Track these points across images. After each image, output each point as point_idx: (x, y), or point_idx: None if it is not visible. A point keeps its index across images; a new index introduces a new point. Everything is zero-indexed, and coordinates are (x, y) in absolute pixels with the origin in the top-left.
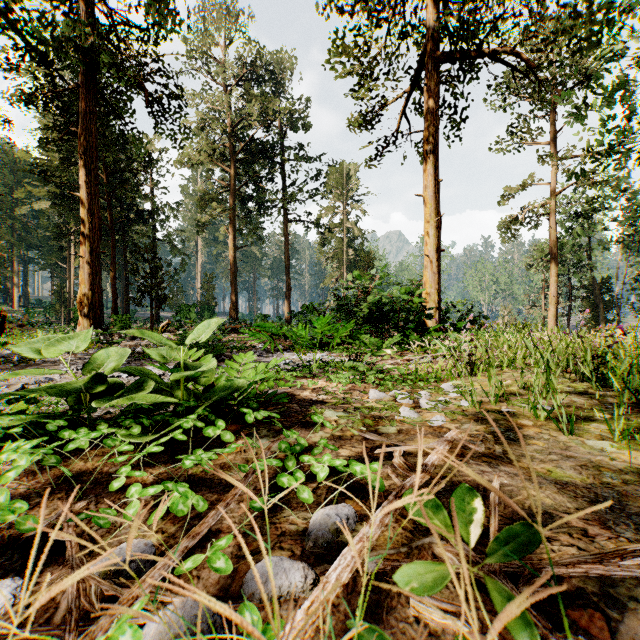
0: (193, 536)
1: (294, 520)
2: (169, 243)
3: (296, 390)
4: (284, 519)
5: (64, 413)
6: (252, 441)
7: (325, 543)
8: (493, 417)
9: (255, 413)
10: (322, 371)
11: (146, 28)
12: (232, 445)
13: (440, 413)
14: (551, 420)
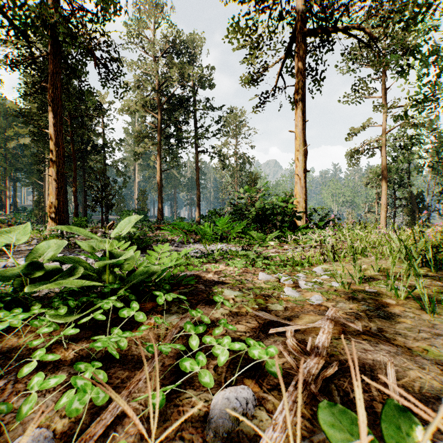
0: (85, 440)
1: (196, 402)
2: (115, 167)
3: (202, 273)
4: (187, 401)
5: (9, 294)
6: (162, 320)
7: (225, 432)
8: (361, 296)
9: (166, 295)
10: (222, 258)
11: (97, 13)
12: (142, 327)
13: (317, 293)
14: (409, 299)
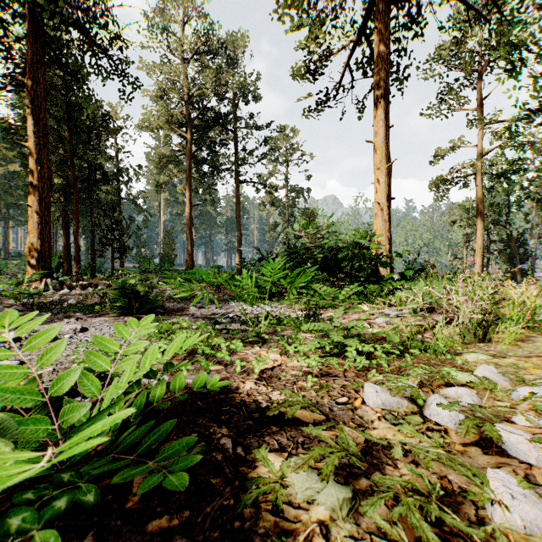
0: None
1: None
2: (132, 201)
3: (234, 375)
4: None
5: None
6: None
7: None
8: None
9: None
10: (273, 331)
11: None
12: None
13: None
14: None
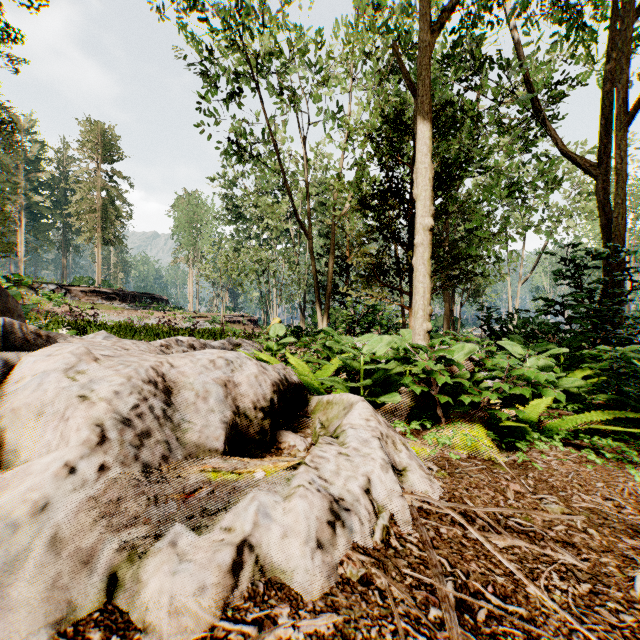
0: None
1: None
2: None
3: None
4: None
5: None
6: None
7: None
8: None
9: None
10: None
11: None
12: None
13: None
14: None
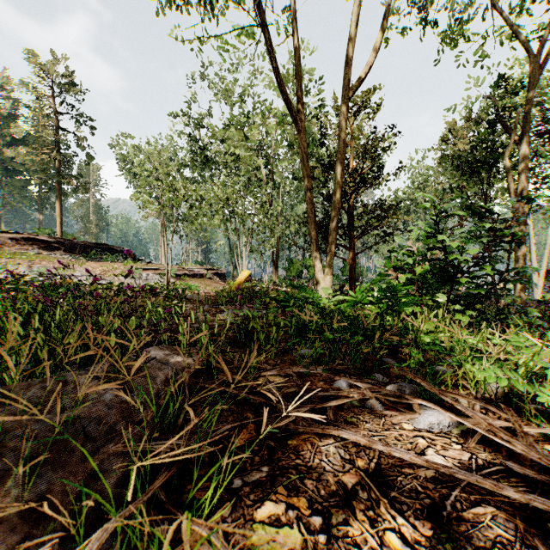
0: None
1: None
2: None
3: None
4: None
5: None
6: None
7: None
8: None
9: None
10: None
11: None
12: None
13: None
14: None
